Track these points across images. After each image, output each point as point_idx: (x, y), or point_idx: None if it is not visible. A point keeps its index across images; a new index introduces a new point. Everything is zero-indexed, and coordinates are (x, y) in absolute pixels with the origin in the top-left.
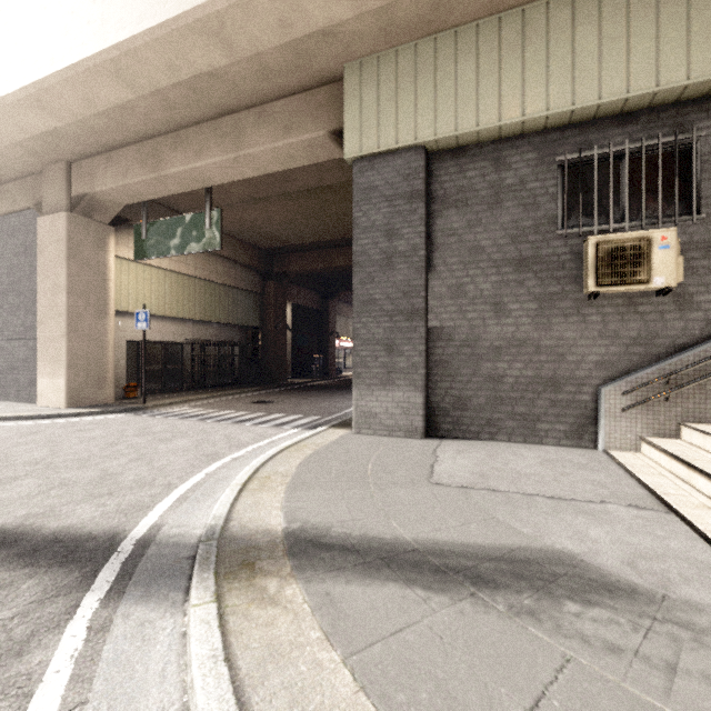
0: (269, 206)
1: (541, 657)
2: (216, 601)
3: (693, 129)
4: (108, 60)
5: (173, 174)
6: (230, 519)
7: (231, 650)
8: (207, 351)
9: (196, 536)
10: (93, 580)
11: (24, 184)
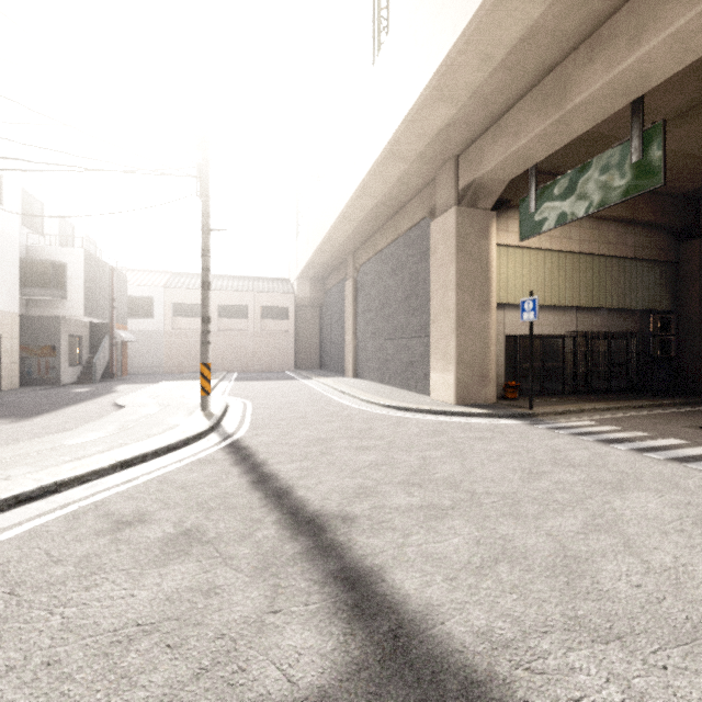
0: None
1: None
2: None
3: None
4: None
5: (585, 100)
6: None
7: None
8: (592, 346)
9: None
10: None
11: (420, 198)
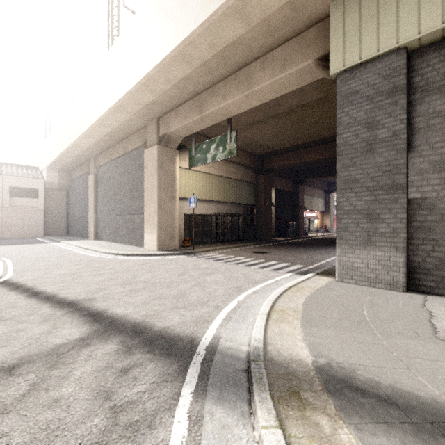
0: (263, 125)
1: None
2: (280, 427)
3: None
4: (178, 52)
5: (210, 113)
6: (266, 343)
7: None
8: (224, 220)
9: (243, 351)
10: (185, 374)
11: (139, 134)
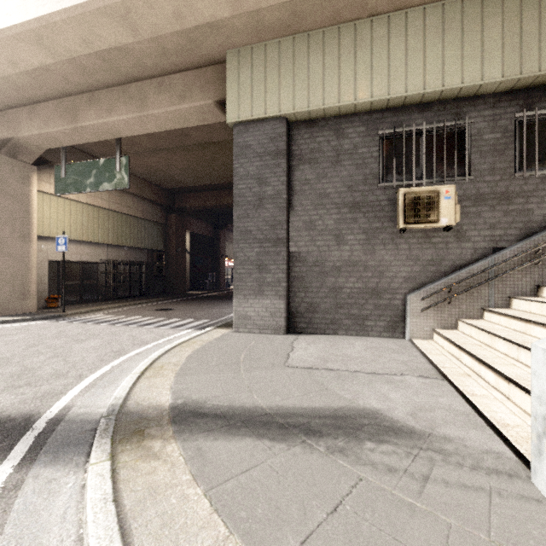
0: (170, 155)
1: (343, 479)
2: (110, 459)
3: (466, 117)
4: (29, 30)
5: (88, 126)
6: (128, 399)
7: (119, 493)
8: (119, 269)
9: (99, 413)
10: (9, 452)
11: None
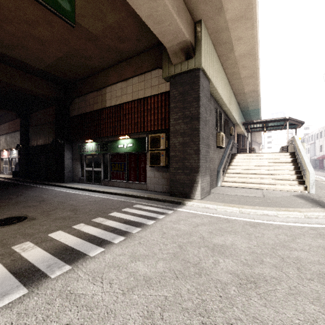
0: None
1: None
2: None
3: (222, 114)
4: None
5: None
6: None
7: None
8: None
9: None
10: None
11: None
